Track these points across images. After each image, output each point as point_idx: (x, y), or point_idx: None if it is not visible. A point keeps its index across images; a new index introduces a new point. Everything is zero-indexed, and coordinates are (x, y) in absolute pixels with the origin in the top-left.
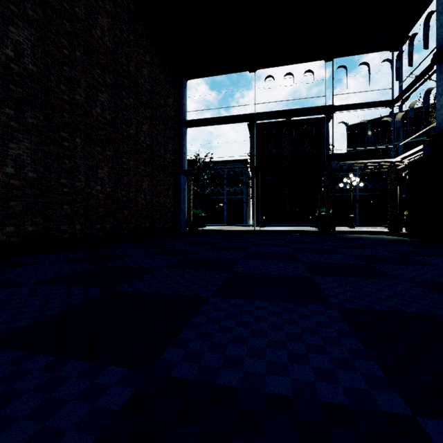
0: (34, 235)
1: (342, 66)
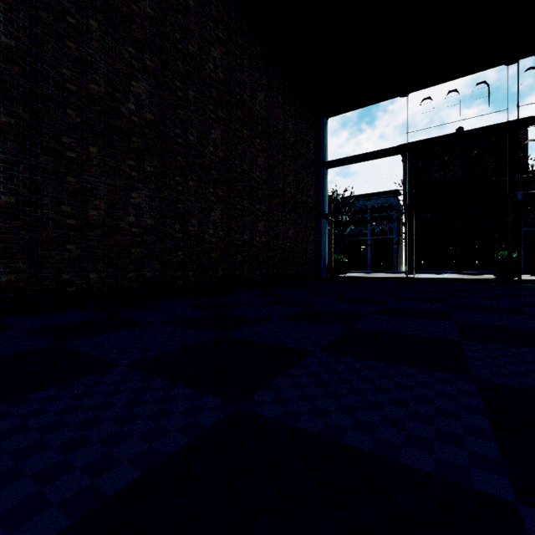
0: (222, 278)
1: (533, 67)
